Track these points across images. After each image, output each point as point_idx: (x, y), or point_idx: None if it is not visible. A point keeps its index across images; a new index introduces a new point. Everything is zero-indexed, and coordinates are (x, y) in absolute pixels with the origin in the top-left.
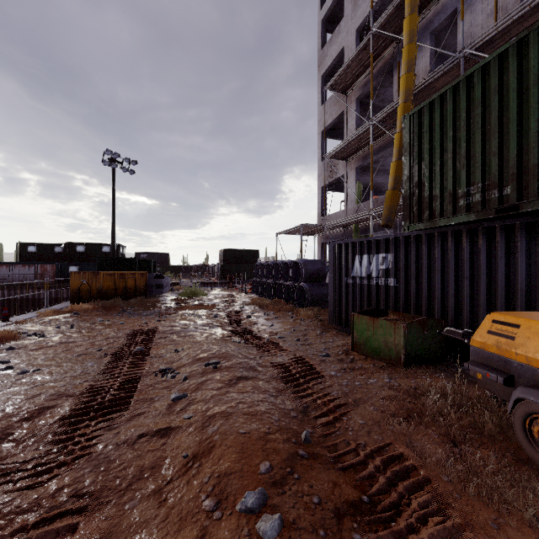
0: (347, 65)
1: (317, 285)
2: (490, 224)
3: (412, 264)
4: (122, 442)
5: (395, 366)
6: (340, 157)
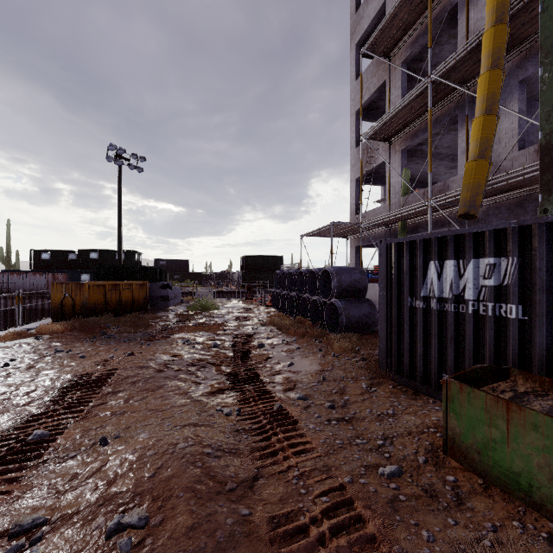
0: (392, 13)
1: (355, 301)
2: None
3: None
4: None
5: None
6: (381, 138)
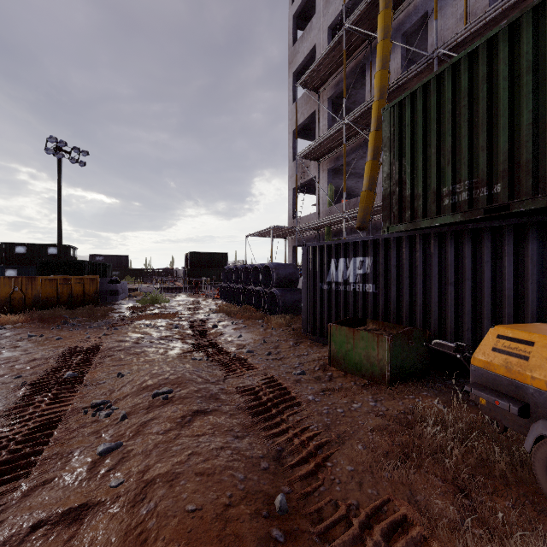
0: (319, 61)
1: (289, 290)
2: (476, 226)
3: (392, 268)
4: (1, 543)
5: (378, 384)
6: (312, 158)
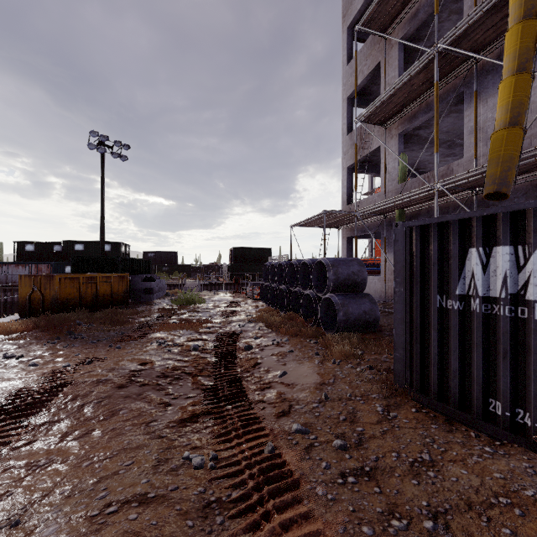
0: None
1: (354, 296)
2: None
3: None
4: None
5: None
6: (377, 121)
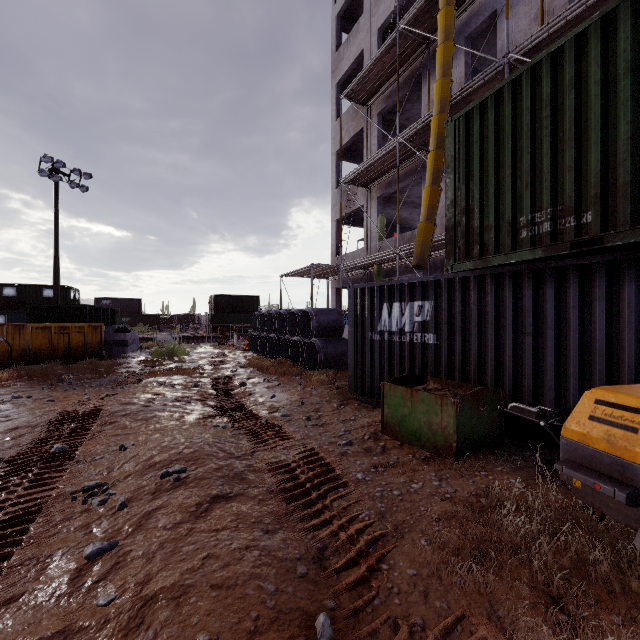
0: (368, 69)
1: (333, 340)
2: (560, 263)
3: (457, 315)
4: None
5: (442, 457)
6: (359, 183)
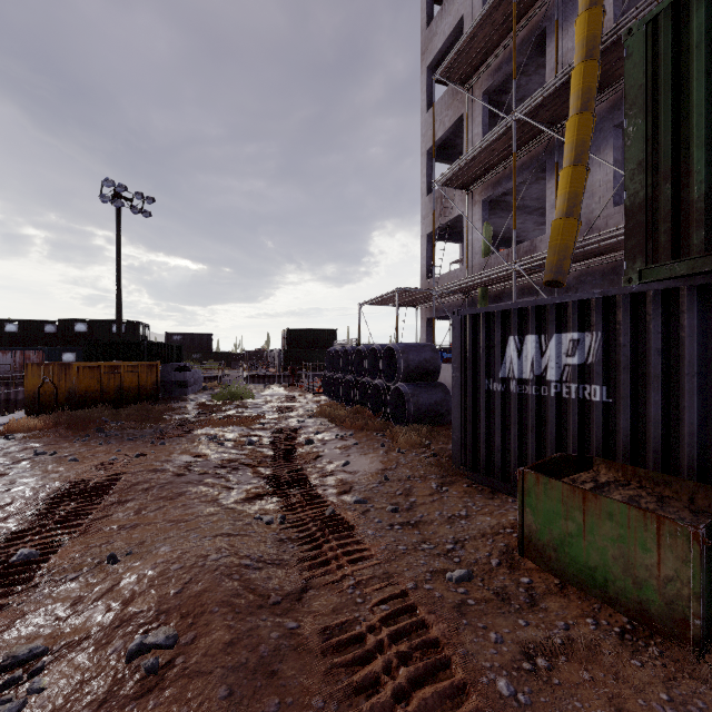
0: (471, 33)
1: (425, 386)
2: None
3: (651, 354)
4: None
5: (661, 636)
6: (458, 185)
